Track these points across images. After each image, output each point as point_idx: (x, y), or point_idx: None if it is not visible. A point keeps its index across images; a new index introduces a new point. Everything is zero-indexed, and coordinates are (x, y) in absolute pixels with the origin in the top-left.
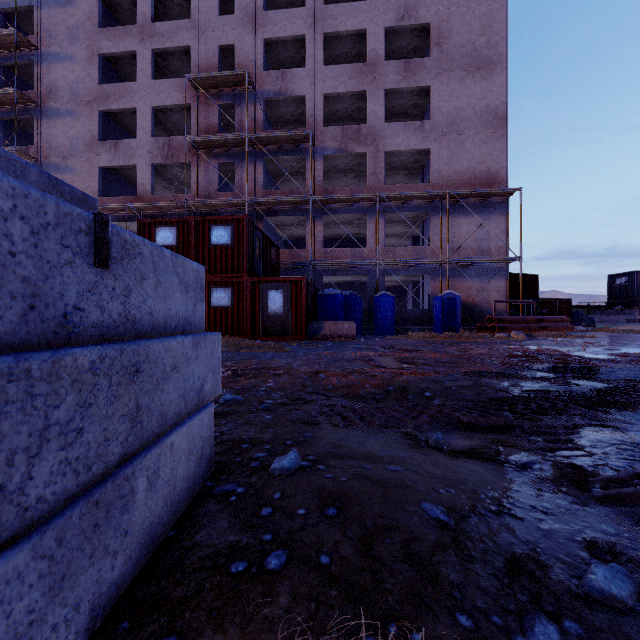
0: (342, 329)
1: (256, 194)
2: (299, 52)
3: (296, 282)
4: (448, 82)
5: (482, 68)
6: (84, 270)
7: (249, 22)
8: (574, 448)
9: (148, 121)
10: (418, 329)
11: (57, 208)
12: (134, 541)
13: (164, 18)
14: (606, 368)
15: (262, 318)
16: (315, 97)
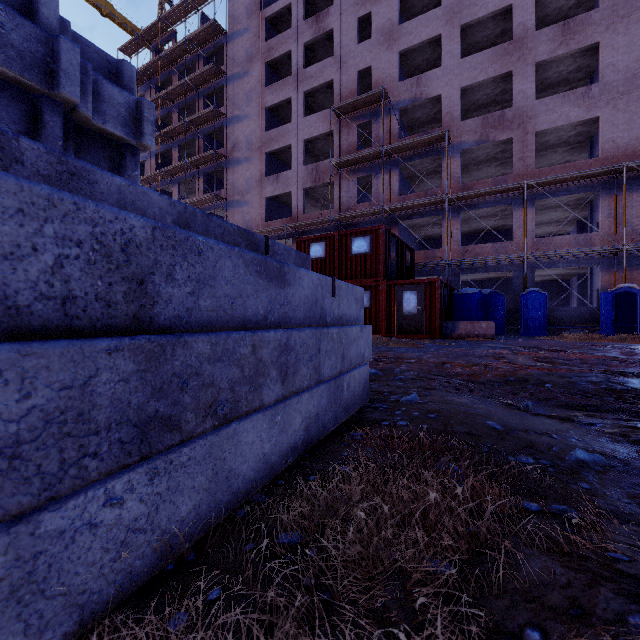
0: (479, 329)
1: (391, 201)
2: (434, 52)
3: (430, 283)
4: (626, 30)
5: None
6: (330, 299)
7: (385, 41)
8: None
9: (300, 153)
10: (580, 330)
11: (325, 279)
12: (343, 407)
13: (312, 61)
14: None
15: (397, 318)
16: (451, 93)
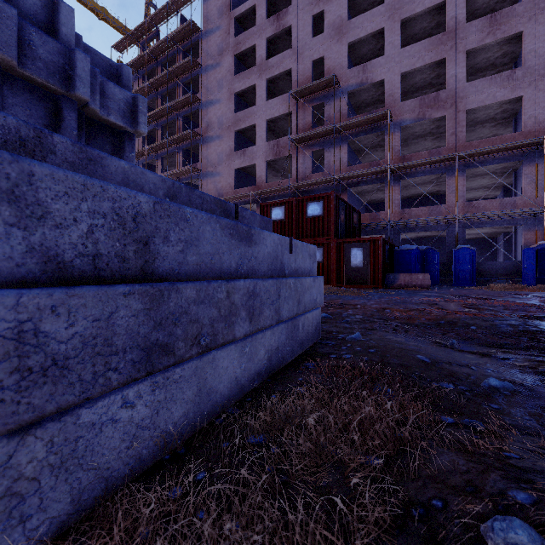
0: (416, 280)
1: (341, 171)
2: (378, 43)
3: (374, 241)
4: None
5: None
6: (288, 255)
7: (335, 34)
8: None
9: (264, 131)
10: (505, 281)
11: (284, 239)
12: (299, 342)
13: (273, 53)
14: None
15: (346, 270)
16: (393, 78)
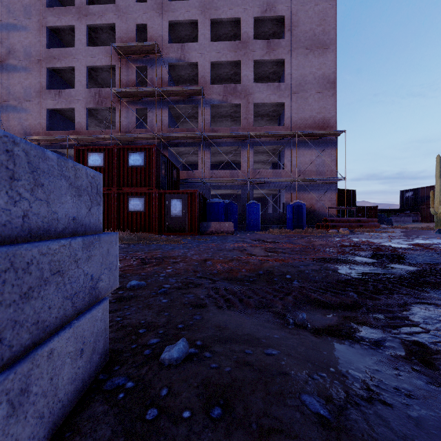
0: (224, 227)
1: (163, 131)
2: (193, 32)
3: (191, 193)
4: (296, 57)
5: (319, 48)
6: None
7: (158, 8)
8: (412, 325)
9: (83, 76)
10: (276, 227)
11: None
12: None
13: (96, 3)
14: (408, 254)
15: (166, 219)
16: (205, 63)
